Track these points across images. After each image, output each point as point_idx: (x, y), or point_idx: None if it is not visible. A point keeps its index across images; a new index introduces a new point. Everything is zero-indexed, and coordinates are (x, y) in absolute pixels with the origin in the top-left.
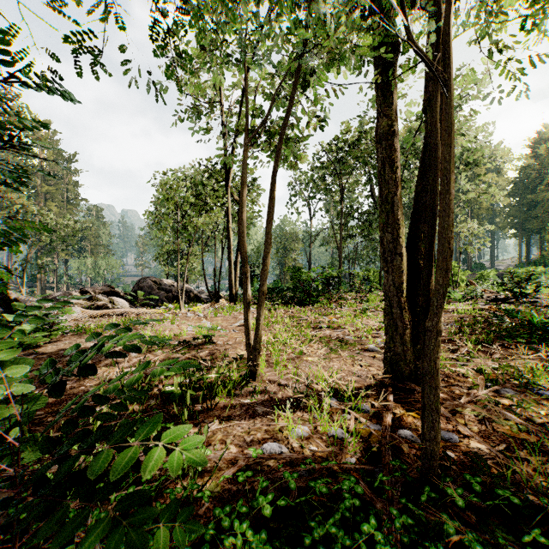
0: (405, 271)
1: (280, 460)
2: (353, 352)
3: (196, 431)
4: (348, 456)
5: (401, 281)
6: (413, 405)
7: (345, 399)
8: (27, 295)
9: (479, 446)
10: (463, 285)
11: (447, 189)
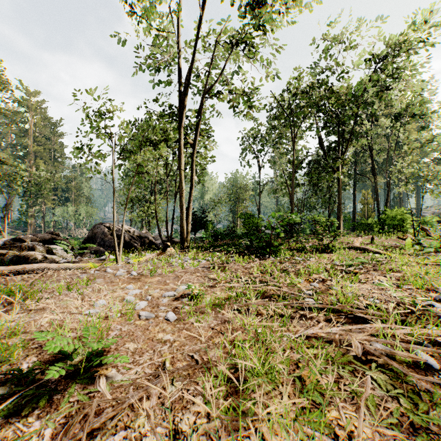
0: None
1: None
2: None
3: None
4: None
5: None
6: None
7: None
8: None
9: None
10: (411, 230)
11: None
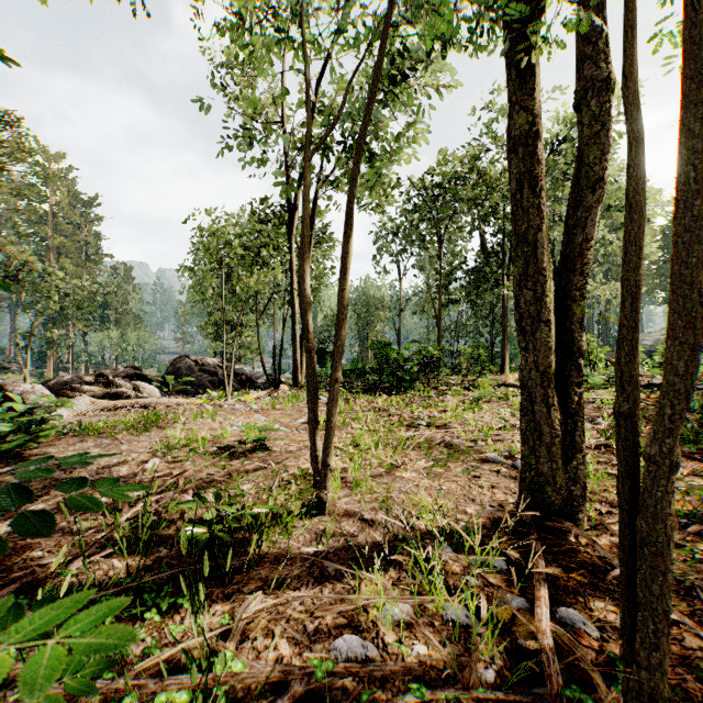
0: (553, 348)
1: (365, 673)
2: (467, 464)
3: (225, 611)
4: (481, 665)
5: (548, 363)
6: (572, 557)
7: (465, 549)
8: (35, 378)
9: (701, 645)
10: (601, 365)
11: (694, 187)
